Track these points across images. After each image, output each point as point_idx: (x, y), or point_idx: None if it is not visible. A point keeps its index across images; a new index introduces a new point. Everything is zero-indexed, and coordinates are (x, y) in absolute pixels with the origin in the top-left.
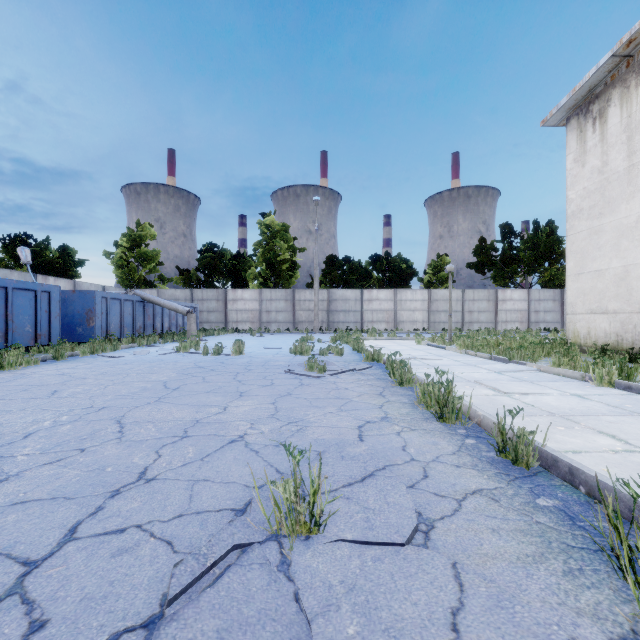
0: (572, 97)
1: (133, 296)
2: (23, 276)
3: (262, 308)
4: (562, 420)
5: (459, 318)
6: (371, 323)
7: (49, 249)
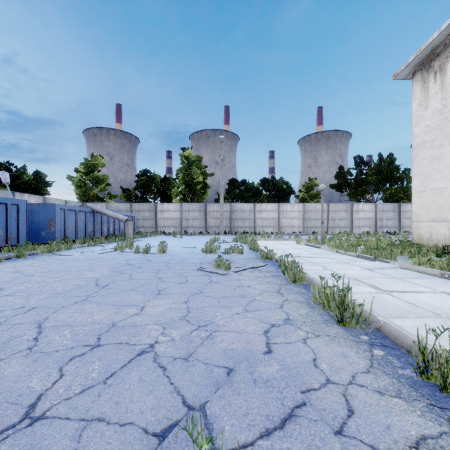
0: (418, 56)
1: (85, 208)
2: (4, 193)
3: (182, 217)
4: None
5: (325, 224)
6: (261, 228)
7: (26, 173)
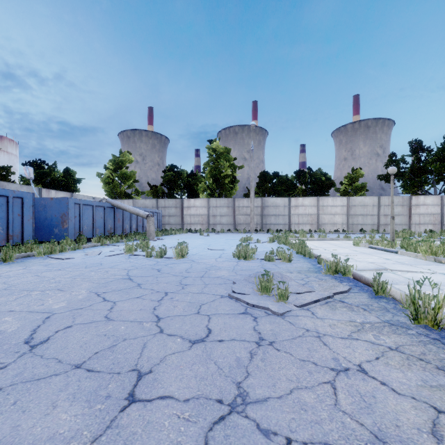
0: None
1: (104, 203)
2: (31, 189)
3: (209, 213)
4: None
5: (375, 221)
6: (297, 225)
7: (57, 171)
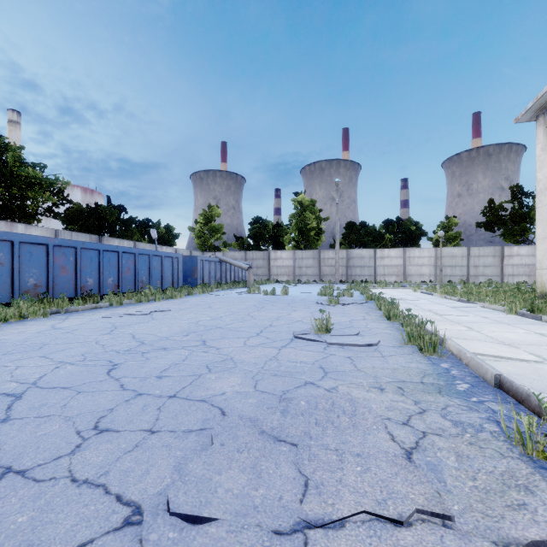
0: (536, 103)
1: (215, 258)
2: (151, 247)
3: (295, 265)
4: (453, 323)
5: (464, 272)
6: (383, 276)
7: (159, 228)
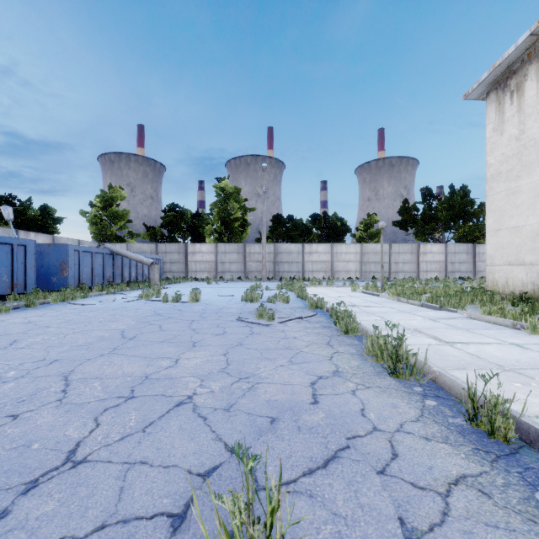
0: (492, 73)
1: (103, 249)
2: (6, 231)
3: (217, 260)
4: (514, 374)
5: (386, 268)
6: (311, 272)
7: (31, 208)
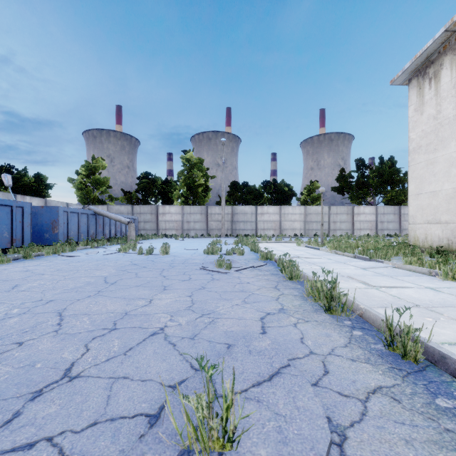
0: (414, 63)
1: (88, 210)
2: (6, 195)
3: (184, 219)
4: (427, 311)
5: (326, 227)
6: (263, 230)
7: (27, 176)
